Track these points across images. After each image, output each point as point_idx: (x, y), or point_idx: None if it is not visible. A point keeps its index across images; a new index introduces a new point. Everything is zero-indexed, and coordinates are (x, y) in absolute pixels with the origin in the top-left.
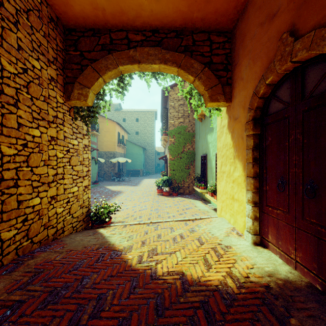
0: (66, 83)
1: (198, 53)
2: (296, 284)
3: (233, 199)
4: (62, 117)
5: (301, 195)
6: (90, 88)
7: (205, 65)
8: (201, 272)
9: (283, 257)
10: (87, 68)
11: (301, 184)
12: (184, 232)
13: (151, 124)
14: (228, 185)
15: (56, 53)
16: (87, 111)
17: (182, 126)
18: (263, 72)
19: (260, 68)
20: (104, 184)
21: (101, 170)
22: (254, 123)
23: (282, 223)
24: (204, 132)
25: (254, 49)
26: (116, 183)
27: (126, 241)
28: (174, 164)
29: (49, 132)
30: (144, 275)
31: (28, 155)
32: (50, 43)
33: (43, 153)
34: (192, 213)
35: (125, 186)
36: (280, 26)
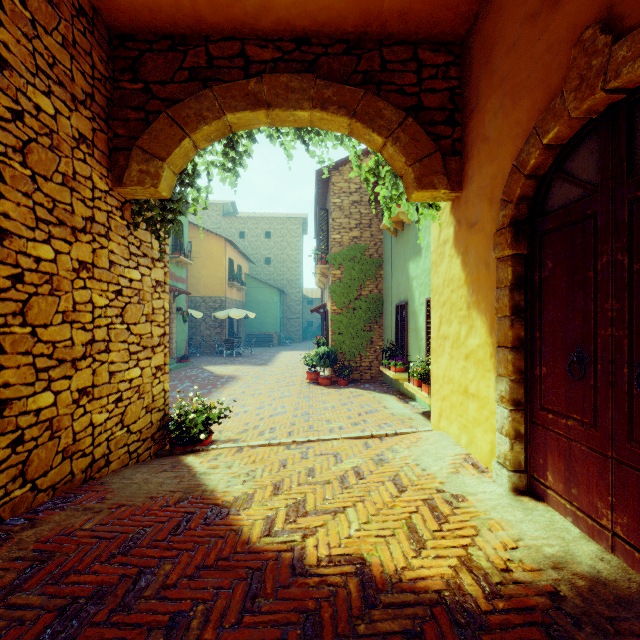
0: (114, 149)
1: (392, 88)
2: (618, 588)
3: (466, 395)
4: (105, 222)
5: (626, 388)
6: (165, 160)
7: (407, 112)
8: (403, 558)
9: (582, 523)
10: (158, 117)
11: (626, 363)
12: (364, 462)
13: (294, 243)
14: (455, 365)
15: (91, 85)
16: (159, 209)
17: (357, 246)
18: (534, 121)
19: (528, 111)
20: (200, 362)
21: (195, 335)
22: (514, 231)
23: (579, 448)
24: (402, 257)
25: (514, 73)
26: (225, 359)
27: (240, 483)
28: (341, 322)
29: (76, 252)
30: (277, 564)
31: (25, 299)
32: (78, 62)
33: (60, 296)
34: (379, 421)
35: (242, 365)
36: (578, 16)
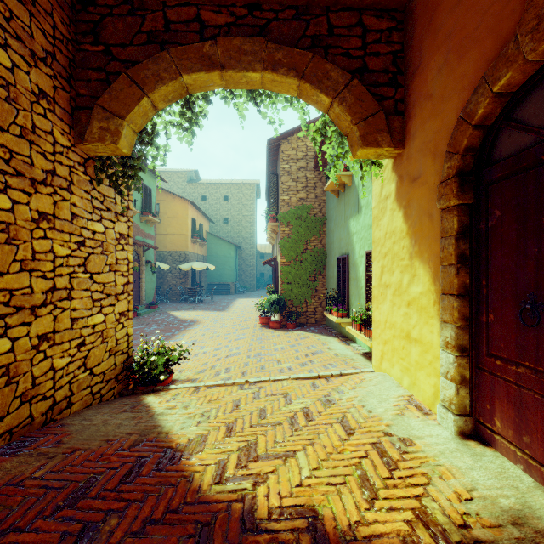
0: (76, 108)
1: (339, 51)
2: None
3: (409, 340)
4: (67, 176)
5: None
6: (124, 118)
7: (353, 74)
8: (356, 511)
9: (535, 472)
10: (118, 77)
11: None
12: (312, 403)
13: (249, 205)
14: (397, 311)
15: (52, 44)
16: (121, 166)
17: (304, 206)
18: (483, 71)
19: (476, 63)
20: (167, 308)
21: (162, 284)
22: (460, 181)
23: (532, 396)
24: (343, 215)
25: (460, 28)
26: (188, 305)
27: (194, 424)
28: (289, 273)
29: (35, 203)
30: (226, 518)
31: None
32: (38, 20)
33: (18, 245)
34: (324, 362)
35: (203, 311)
36: None
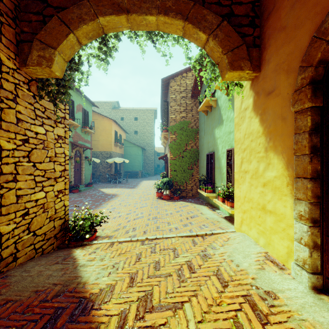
0: (21, 41)
1: (213, 1)
2: None
3: (264, 211)
4: (13, 90)
5: None
6: (56, 48)
7: (223, 18)
8: None
9: None
10: (51, 18)
11: None
12: (193, 257)
13: (150, 123)
14: (254, 190)
15: None
16: (56, 86)
17: (184, 121)
18: None
19: None
20: (98, 186)
21: (96, 172)
22: (313, 88)
23: None
24: (210, 127)
25: None
26: (112, 185)
27: (106, 275)
28: (175, 164)
29: None
30: None
31: None
32: None
33: None
34: (199, 223)
35: (121, 188)
36: None
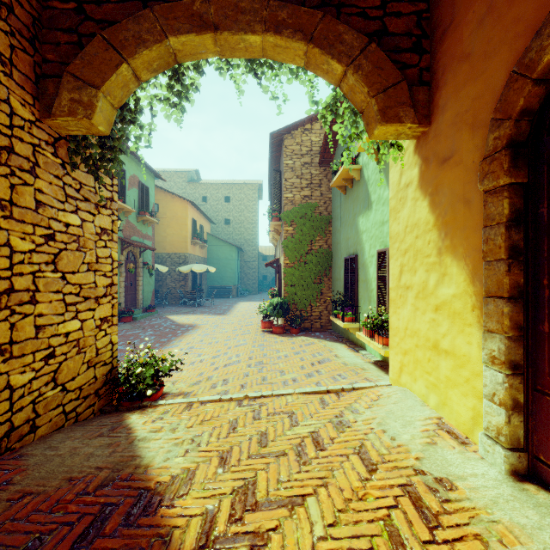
0: (43, 76)
1: (353, 11)
2: None
3: (436, 351)
4: (30, 156)
5: None
6: (99, 88)
7: (370, 38)
8: None
9: None
10: (92, 39)
11: None
12: (322, 426)
13: (251, 206)
14: (421, 317)
15: None
16: (99, 147)
17: (308, 204)
18: (548, 7)
19: None
20: (165, 312)
21: (161, 287)
22: (512, 154)
23: None
24: (351, 213)
25: None
26: (188, 309)
27: (181, 454)
28: (293, 275)
29: None
30: None
31: None
32: None
33: None
34: (333, 372)
35: (203, 315)
36: None
